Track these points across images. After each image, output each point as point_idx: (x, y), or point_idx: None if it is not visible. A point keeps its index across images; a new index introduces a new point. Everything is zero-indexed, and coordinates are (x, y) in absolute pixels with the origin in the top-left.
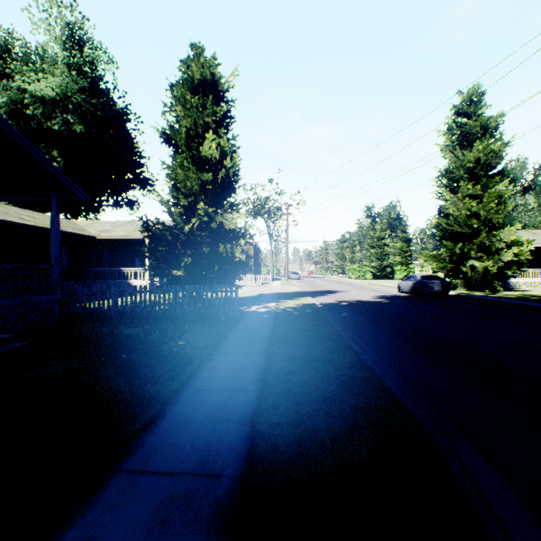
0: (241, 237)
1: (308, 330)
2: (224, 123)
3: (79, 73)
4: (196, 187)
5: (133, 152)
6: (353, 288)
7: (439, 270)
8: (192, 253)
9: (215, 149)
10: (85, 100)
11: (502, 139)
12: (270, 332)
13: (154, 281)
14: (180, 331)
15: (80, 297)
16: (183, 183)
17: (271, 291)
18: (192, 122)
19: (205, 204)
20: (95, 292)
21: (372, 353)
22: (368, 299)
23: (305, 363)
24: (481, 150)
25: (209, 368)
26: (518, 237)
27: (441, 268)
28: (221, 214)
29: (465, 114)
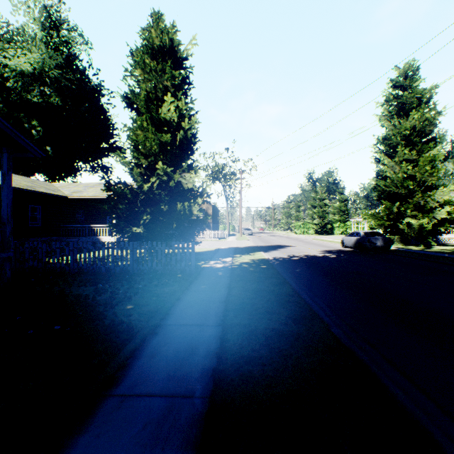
0: (199, 195)
1: (266, 290)
2: (182, 88)
3: (57, 52)
4: (155, 148)
5: (107, 124)
6: (300, 243)
7: (378, 226)
8: (152, 211)
9: (174, 112)
10: (63, 76)
11: (436, 108)
12: (226, 293)
13: (121, 237)
14: (133, 291)
15: (40, 254)
16: (142, 144)
17: (227, 245)
18: (152, 86)
19: (165, 165)
20: (54, 248)
21: (341, 322)
22: (316, 254)
23: (268, 342)
24: (417, 118)
25: (149, 350)
26: (451, 197)
27: (379, 225)
28: (180, 174)
29: (401, 87)
